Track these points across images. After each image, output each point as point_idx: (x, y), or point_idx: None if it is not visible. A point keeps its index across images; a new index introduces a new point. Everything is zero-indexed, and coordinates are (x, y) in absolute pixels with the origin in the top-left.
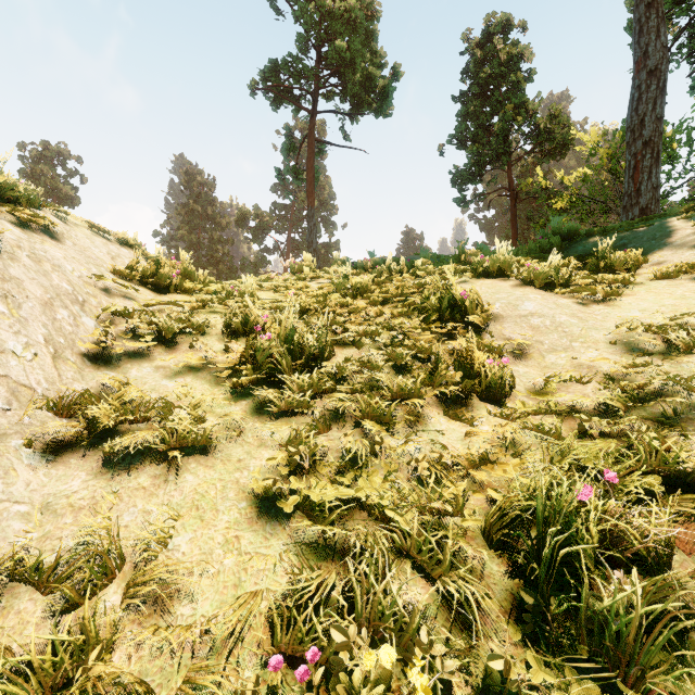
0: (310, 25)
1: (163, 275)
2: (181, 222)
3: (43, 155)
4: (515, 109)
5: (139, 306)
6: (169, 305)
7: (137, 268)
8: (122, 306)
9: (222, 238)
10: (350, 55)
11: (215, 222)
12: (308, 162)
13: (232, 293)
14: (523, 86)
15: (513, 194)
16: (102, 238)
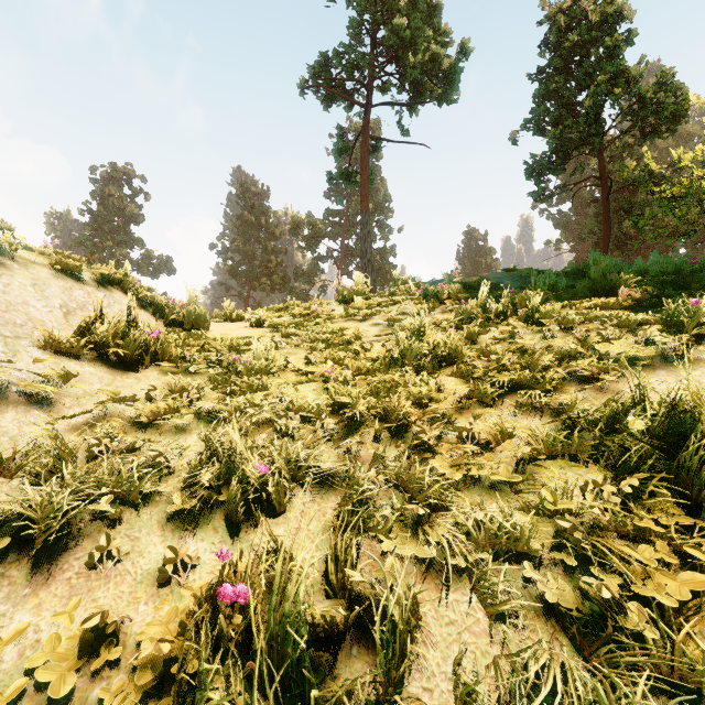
0: (363, 6)
1: (130, 341)
2: (237, 233)
3: (112, 177)
4: (609, 80)
5: (36, 434)
6: (124, 402)
7: (93, 331)
8: (8, 432)
9: (275, 248)
10: (410, 33)
11: (269, 232)
12: (362, 162)
13: (236, 367)
14: (622, 50)
15: (605, 183)
16: (68, 280)
